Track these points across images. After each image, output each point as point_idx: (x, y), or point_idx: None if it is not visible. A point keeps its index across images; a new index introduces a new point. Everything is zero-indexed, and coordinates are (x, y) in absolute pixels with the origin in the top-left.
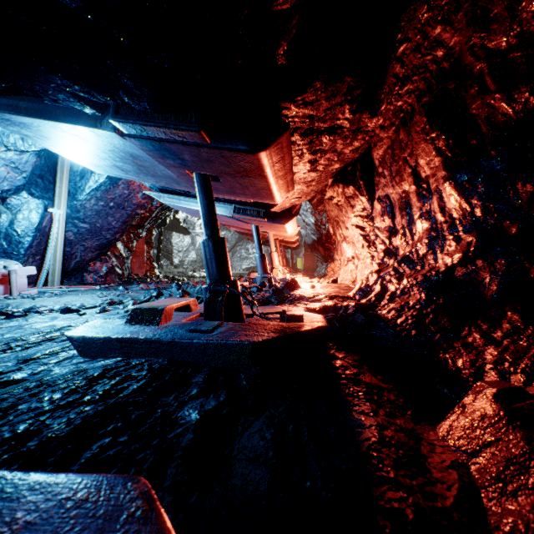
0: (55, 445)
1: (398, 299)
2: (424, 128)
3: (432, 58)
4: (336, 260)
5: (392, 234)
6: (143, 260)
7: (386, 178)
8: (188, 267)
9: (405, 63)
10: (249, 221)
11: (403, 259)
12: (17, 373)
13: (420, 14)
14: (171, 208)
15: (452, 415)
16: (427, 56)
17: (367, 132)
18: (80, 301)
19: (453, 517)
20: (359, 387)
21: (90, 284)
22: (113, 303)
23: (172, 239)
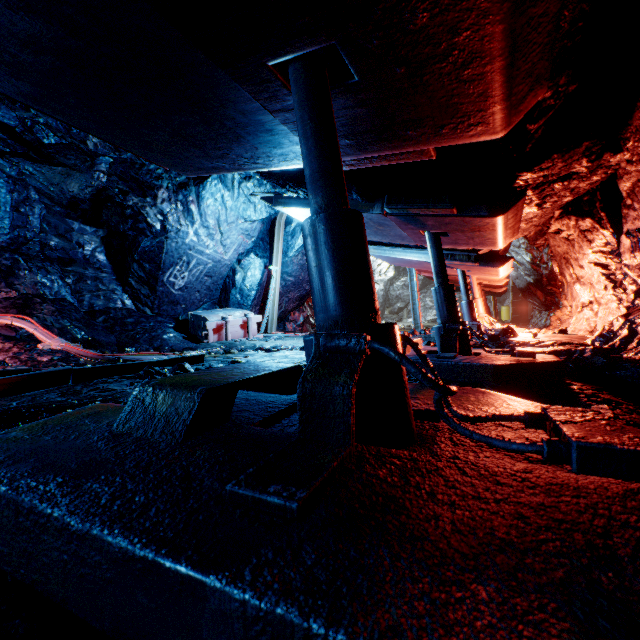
0: None
1: None
2: None
3: None
4: (564, 307)
5: None
6: None
7: (637, 211)
8: None
9: None
10: (456, 266)
11: None
12: None
13: None
14: None
15: None
16: None
17: (609, 166)
18: (300, 344)
19: None
20: (597, 398)
21: (291, 332)
22: None
23: None
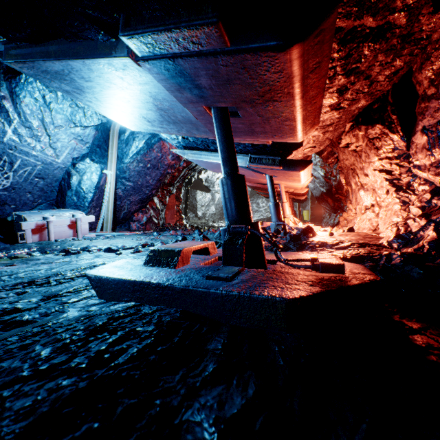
0: None
1: None
2: None
3: None
4: (349, 210)
5: None
6: (173, 212)
7: None
8: (209, 219)
9: None
10: (264, 171)
11: None
12: (31, 312)
13: None
14: (195, 168)
15: None
16: None
17: (419, 40)
18: (123, 243)
19: None
20: None
21: (134, 231)
22: (146, 245)
23: (196, 196)
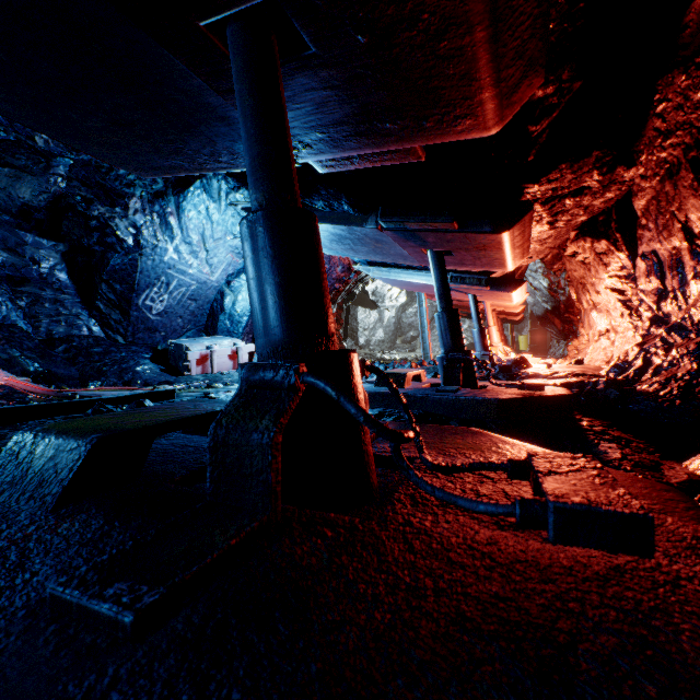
0: None
1: (664, 373)
2: (691, 185)
3: (697, 117)
4: (581, 336)
5: (661, 298)
6: None
7: (651, 232)
8: (375, 348)
9: (667, 119)
10: (467, 290)
11: (673, 327)
12: None
13: (679, 81)
14: (364, 279)
15: (699, 454)
16: (691, 115)
17: (623, 182)
18: None
19: (672, 485)
20: (606, 436)
21: None
22: None
23: (357, 315)
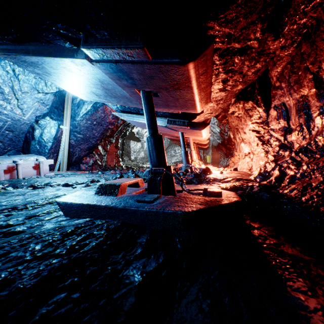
0: (20, 296)
1: (298, 181)
2: None
3: None
4: (235, 156)
5: (287, 133)
6: (113, 157)
7: (283, 90)
8: (140, 161)
9: None
10: (177, 129)
11: (301, 150)
12: (21, 226)
13: None
14: (129, 125)
15: None
16: None
17: (269, 54)
18: (76, 180)
19: None
20: (284, 259)
21: (83, 170)
22: (94, 181)
23: (130, 145)
